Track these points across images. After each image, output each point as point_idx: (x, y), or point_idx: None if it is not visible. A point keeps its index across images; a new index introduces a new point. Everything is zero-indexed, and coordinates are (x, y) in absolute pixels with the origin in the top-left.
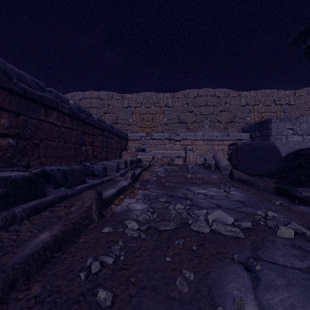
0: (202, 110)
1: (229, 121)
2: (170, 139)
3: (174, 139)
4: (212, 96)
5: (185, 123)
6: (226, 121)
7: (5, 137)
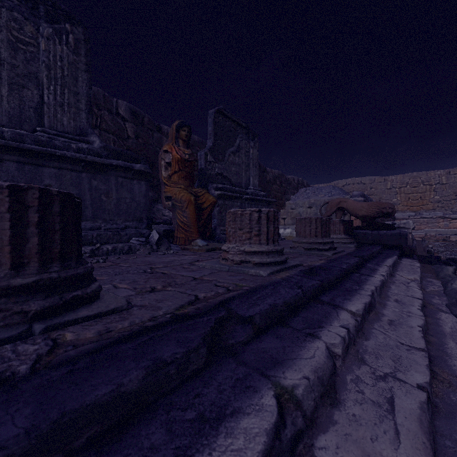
0: None
1: None
2: (444, 218)
3: (449, 217)
4: None
5: None
6: None
7: None
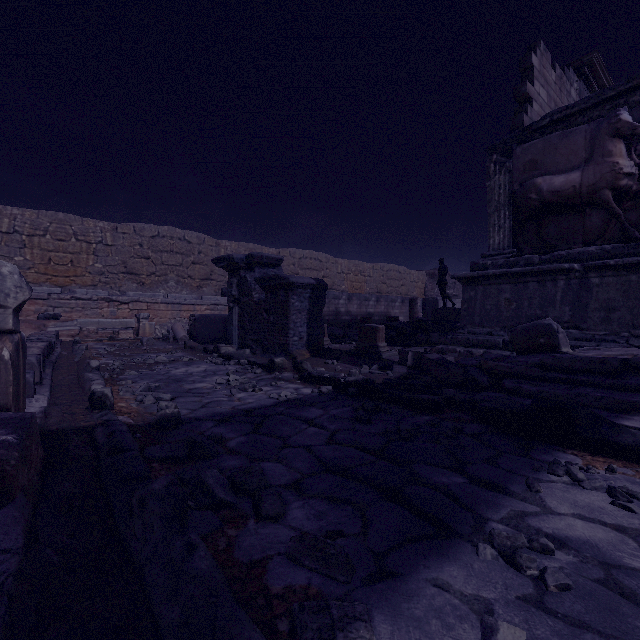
0: (166, 258)
1: (205, 278)
2: (111, 300)
3: (118, 300)
4: (181, 239)
5: (137, 274)
6: (201, 277)
7: None
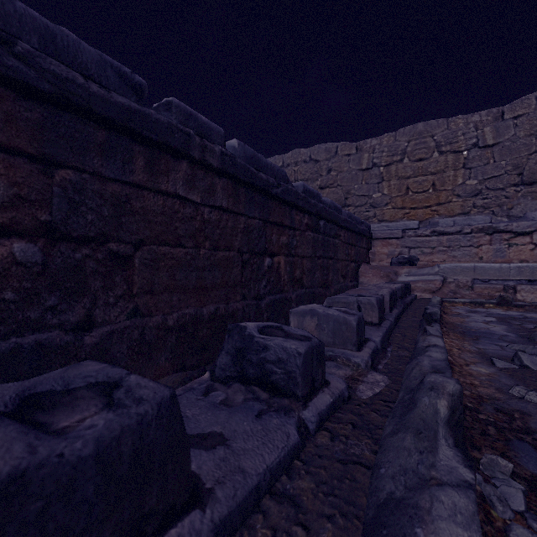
0: None
1: None
2: (495, 231)
3: (509, 229)
4: None
5: None
6: None
7: (2, 237)
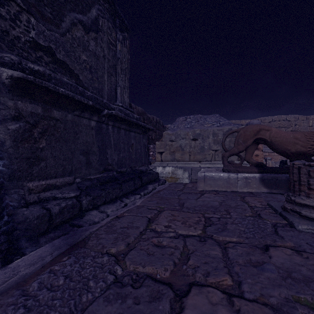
0: None
1: None
2: None
3: None
4: (284, 120)
5: None
6: None
7: None
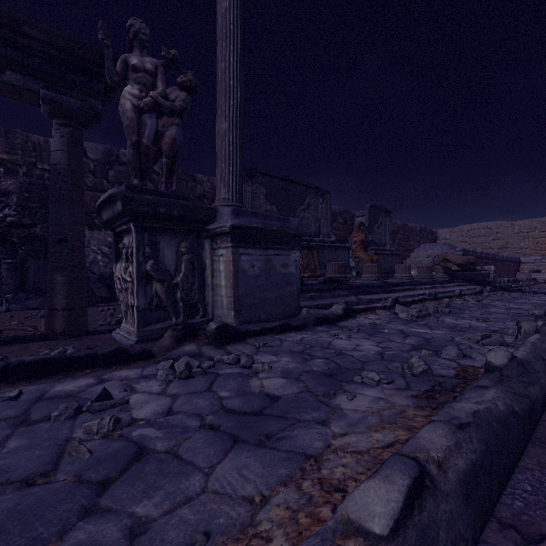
0: None
1: None
2: None
3: None
4: None
5: None
6: None
7: None
